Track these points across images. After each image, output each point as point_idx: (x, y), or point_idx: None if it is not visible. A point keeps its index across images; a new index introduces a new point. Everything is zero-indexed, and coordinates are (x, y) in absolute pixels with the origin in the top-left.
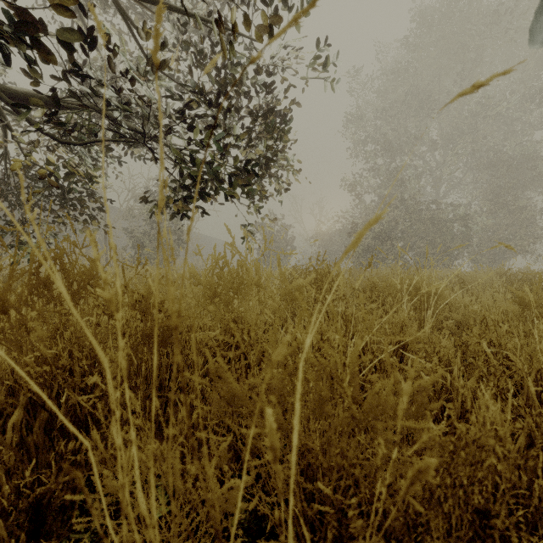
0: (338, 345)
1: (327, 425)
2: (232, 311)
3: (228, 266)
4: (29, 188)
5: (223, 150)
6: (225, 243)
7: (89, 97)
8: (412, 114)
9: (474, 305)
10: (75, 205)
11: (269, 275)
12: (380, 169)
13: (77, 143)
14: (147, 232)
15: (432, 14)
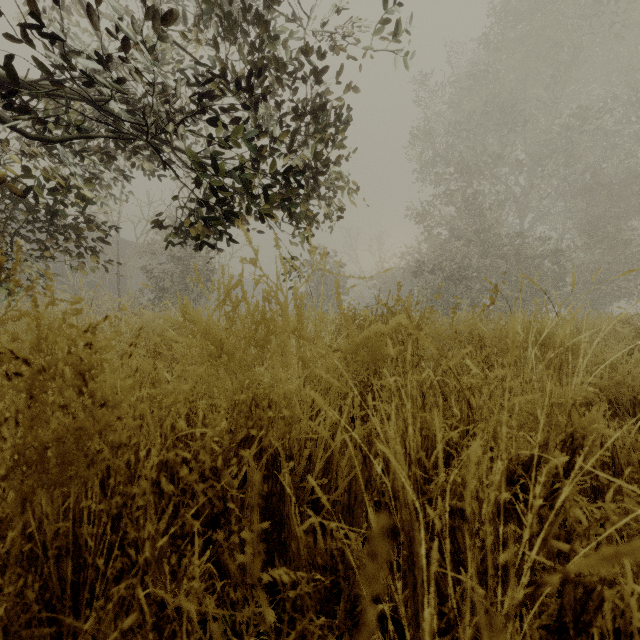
0: (447, 445)
1: (441, 628)
2: (253, 382)
3: (247, 302)
4: (9, 211)
5: (256, 154)
6: (240, 260)
7: (63, 68)
8: (492, 127)
9: (626, 366)
10: (69, 234)
11: (320, 317)
12: (453, 195)
13: (53, 140)
14: (169, 272)
15: (516, 6)
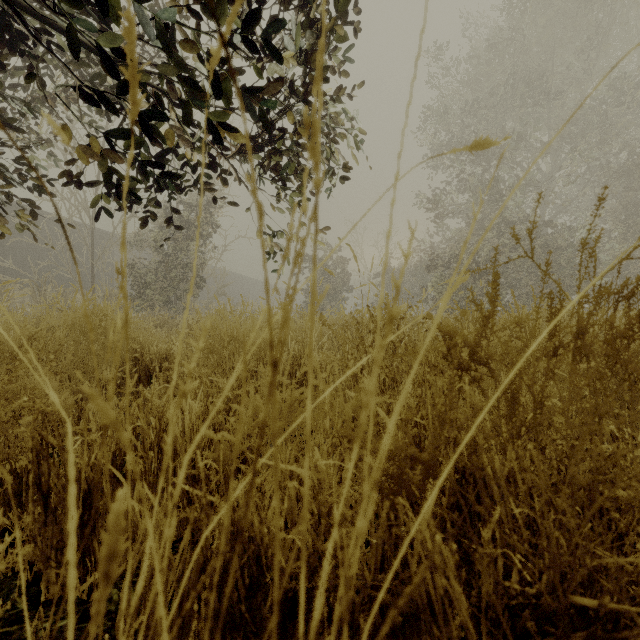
0: None
1: None
2: None
3: None
4: None
5: None
6: None
7: None
8: (515, 104)
9: None
10: None
11: None
12: (470, 180)
13: None
14: (152, 266)
15: None
